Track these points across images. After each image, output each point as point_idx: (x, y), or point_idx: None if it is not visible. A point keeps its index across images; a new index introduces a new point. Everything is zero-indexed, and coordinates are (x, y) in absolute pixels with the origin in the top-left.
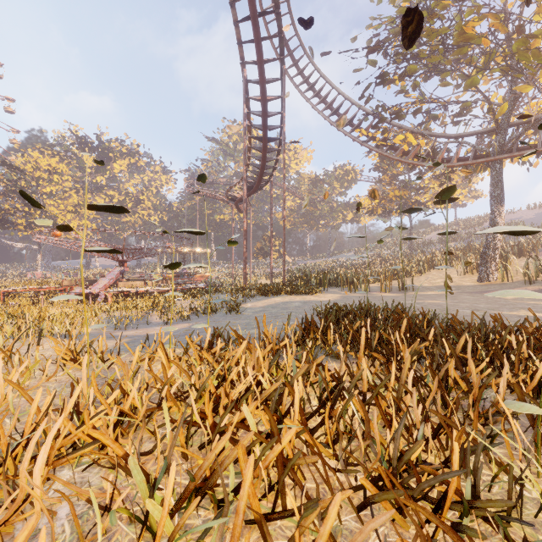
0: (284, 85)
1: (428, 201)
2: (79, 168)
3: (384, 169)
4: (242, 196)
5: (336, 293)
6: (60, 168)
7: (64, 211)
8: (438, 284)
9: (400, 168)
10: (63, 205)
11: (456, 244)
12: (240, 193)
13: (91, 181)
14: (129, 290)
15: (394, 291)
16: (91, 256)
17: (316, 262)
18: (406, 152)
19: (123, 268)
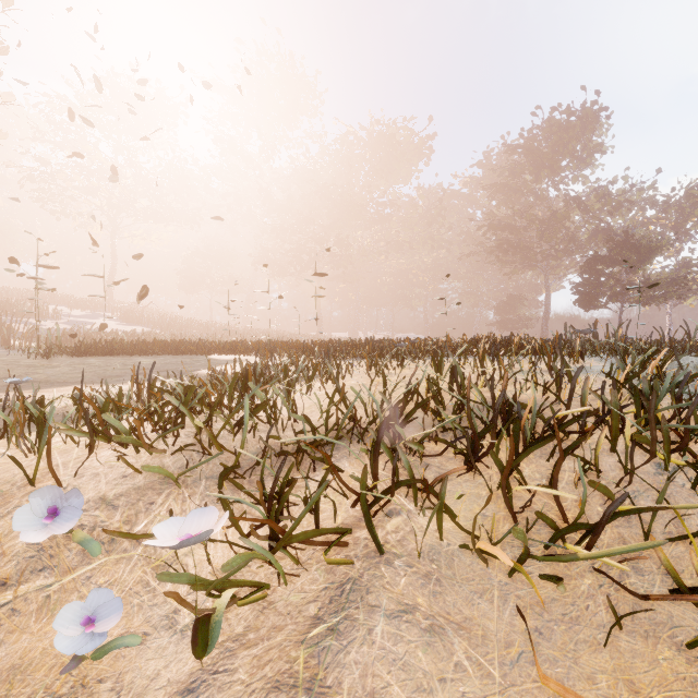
0: None
1: None
2: None
3: None
4: None
5: None
6: None
7: None
8: None
9: None
10: None
11: None
12: None
13: None
14: None
15: None
16: None
17: None
18: None
19: None
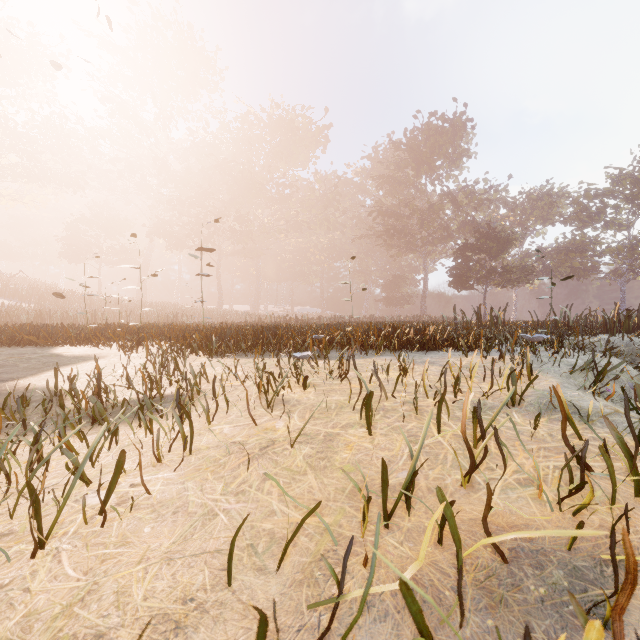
0: None
1: None
2: None
3: None
4: None
5: None
6: None
7: None
8: None
9: None
10: None
11: None
12: None
13: None
14: None
15: None
16: None
17: None
18: None
19: None
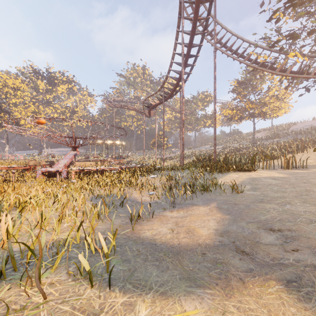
0: (215, 5)
1: (268, 111)
2: (34, 89)
3: (238, 91)
4: (156, 103)
5: (261, 170)
6: (22, 86)
7: (25, 115)
8: (315, 163)
9: (276, 82)
10: (24, 112)
11: (280, 139)
12: (155, 101)
13: (42, 98)
14: (88, 168)
15: (291, 168)
16: (42, 147)
17: (190, 151)
18: (283, 69)
19: (76, 151)
